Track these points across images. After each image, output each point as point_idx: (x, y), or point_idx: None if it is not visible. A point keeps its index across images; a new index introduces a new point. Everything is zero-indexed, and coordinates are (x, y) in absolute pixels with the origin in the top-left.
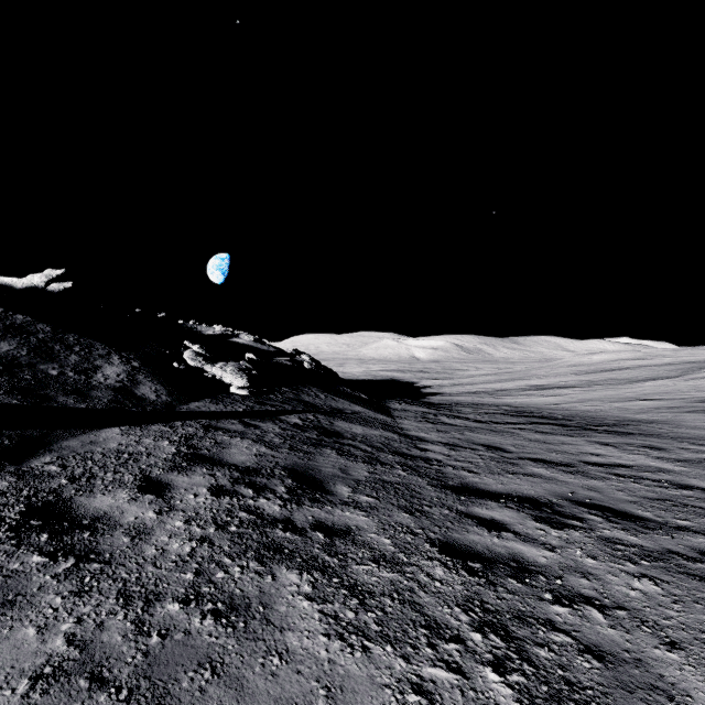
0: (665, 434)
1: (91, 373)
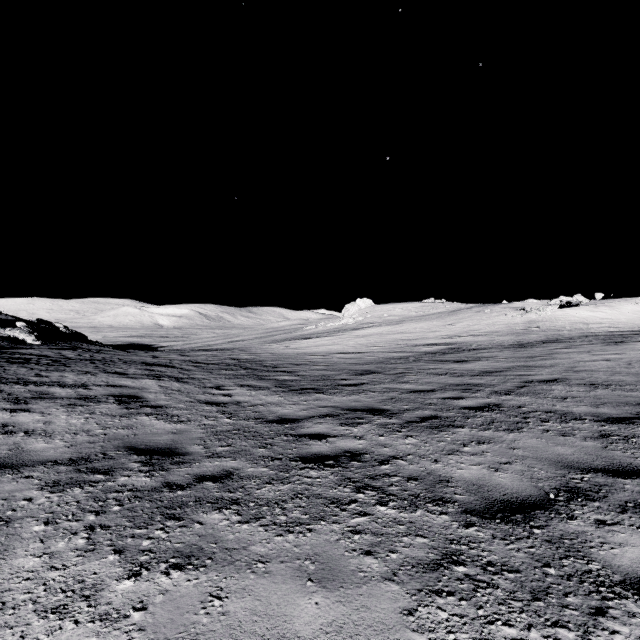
0: (237, 349)
1: None
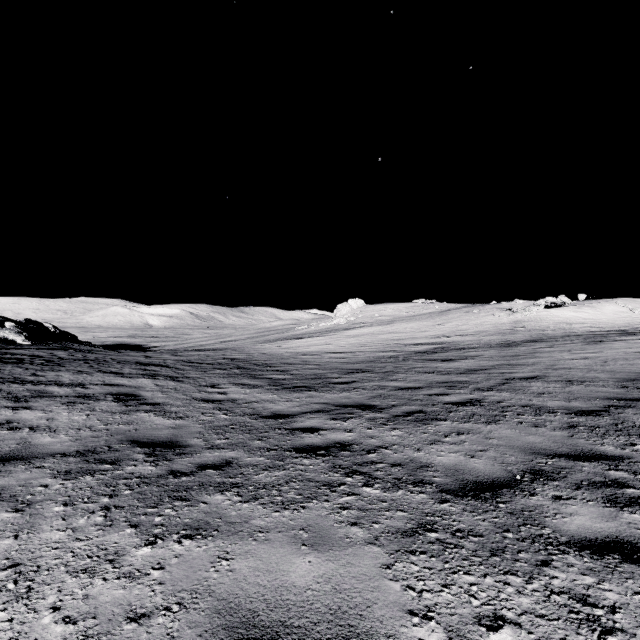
0: (230, 349)
1: None
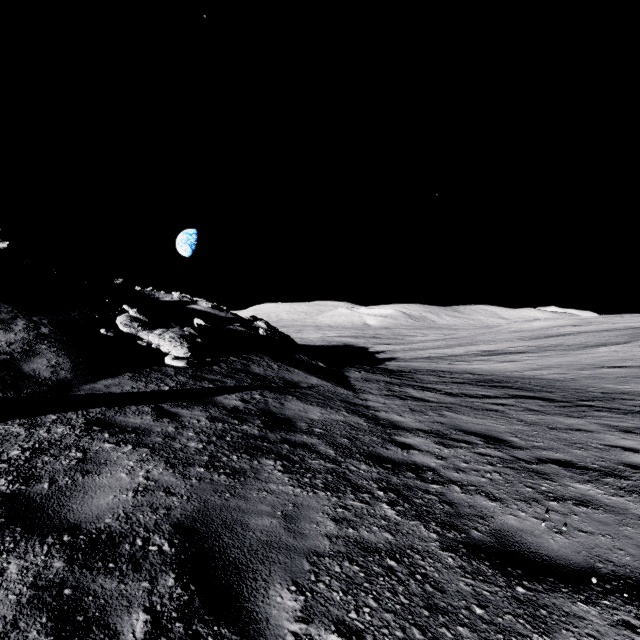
0: None
1: None
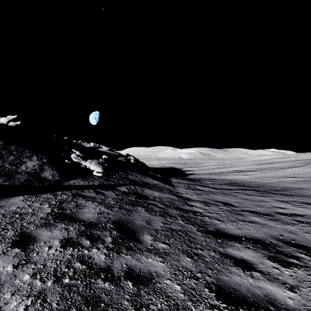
0: (310, 195)
1: (19, 165)
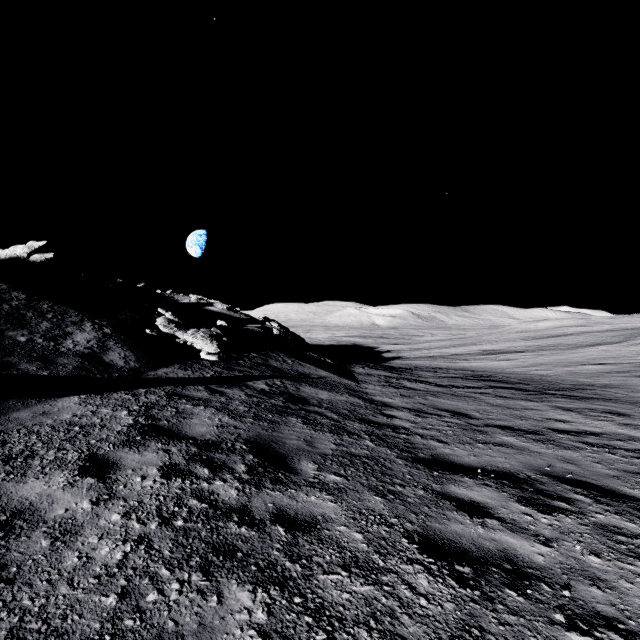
0: (623, 399)
1: (61, 340)
